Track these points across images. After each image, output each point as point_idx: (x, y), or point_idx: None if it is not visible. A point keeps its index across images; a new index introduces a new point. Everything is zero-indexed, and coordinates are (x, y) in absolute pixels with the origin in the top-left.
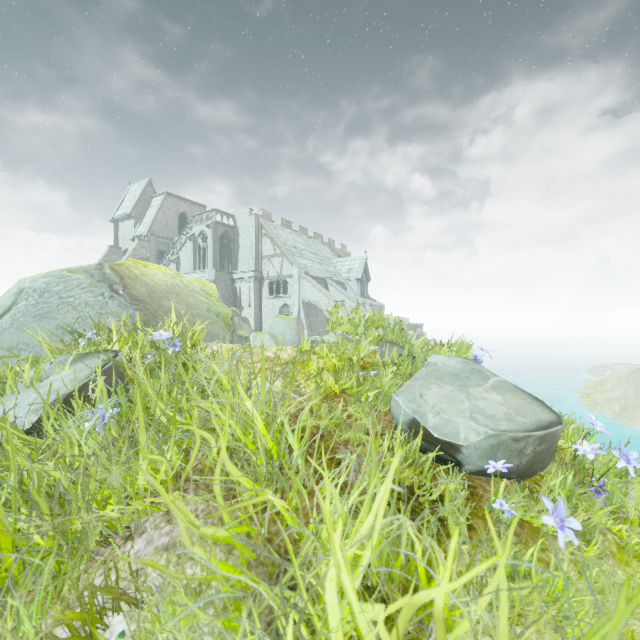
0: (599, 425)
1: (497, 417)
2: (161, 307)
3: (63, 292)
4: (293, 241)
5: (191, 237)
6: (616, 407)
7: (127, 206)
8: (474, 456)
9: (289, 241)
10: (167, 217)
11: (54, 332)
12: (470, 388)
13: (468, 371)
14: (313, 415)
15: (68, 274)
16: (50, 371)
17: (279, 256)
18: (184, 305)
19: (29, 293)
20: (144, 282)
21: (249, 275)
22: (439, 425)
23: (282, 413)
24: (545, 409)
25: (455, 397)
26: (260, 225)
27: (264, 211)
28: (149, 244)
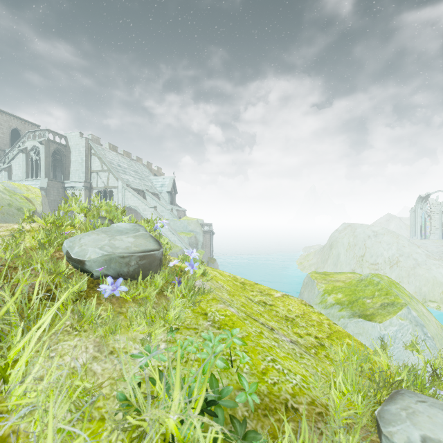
0: (192, 253)
1: (119, 247)
2: None
3: None
4: (118, 161)
5: (23, 150)
6: (313, 268)
7: None
8: (94, 266)
9: (115, 161)
10: None
11: None
12: (119, 236)
13: (131, 229)
14: None
15: None
16: None
17: (106, 171)
18: None
19: None
20: None
21: (80, 185)
22: (78, 252)
23: None
24: (156, 245)
25: (102, 239)
26: (90, 146)
27: (93, 136)
28: None
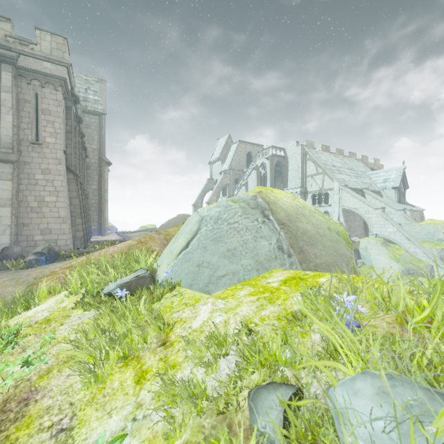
0: None
1: None
2: (298, 229)
3: (229, 219)
4: (331, 161)
5: (255, 167)
6: None
7: (217, 153)
8: None
9: (328, 161)
10: (239, 156)
11: (225, 253)
12: None
13: None
14: None
15: (232, 203)
16: (417, 440)
17: (320, 174)
18: (311, 225)
19: (207, 220)
20: (280, 206)
21: (296, 190)
22: None
23: None
24: None
25: None
26: (304, 152)
27: (307, 141)
28: (229, 175)
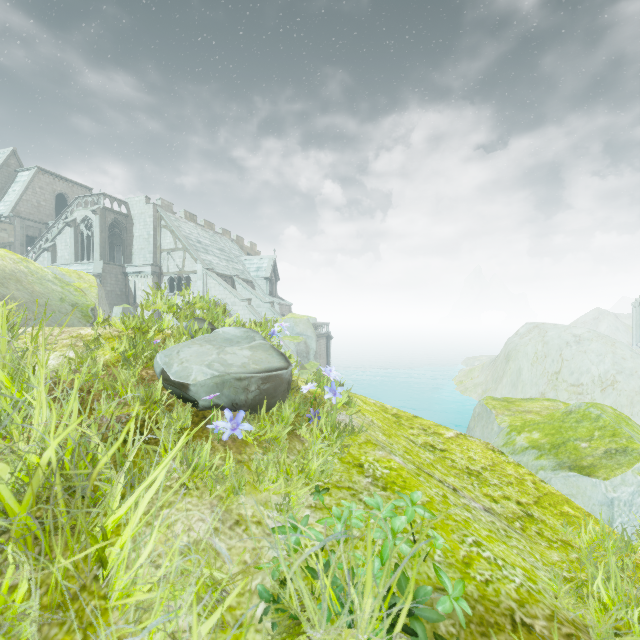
0: (331, 373)
1: (233, 365)
2: None
3: None
4: (197, 235)
5: (71, 223)
6: (480, 390)
7: None
8: (202, 392)
9: (193, 235)
10: (39, 197)
11: None
12: (229, 347)
13: (244, 337)
14: (67, 369)
15: None
16: None
17: (181, 250)
18: (27, 293)
19: None
20: None
21: (145, 269)
22: (178, 371)
23: (25, 365)
24: (282, 360)
25: (208, 352)
26: (159, 216)
27: (164, 201)
28: (13, 227)
